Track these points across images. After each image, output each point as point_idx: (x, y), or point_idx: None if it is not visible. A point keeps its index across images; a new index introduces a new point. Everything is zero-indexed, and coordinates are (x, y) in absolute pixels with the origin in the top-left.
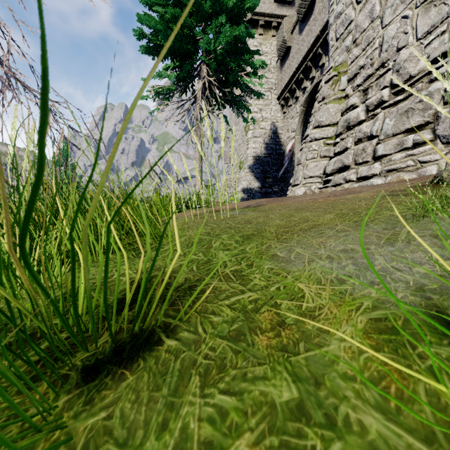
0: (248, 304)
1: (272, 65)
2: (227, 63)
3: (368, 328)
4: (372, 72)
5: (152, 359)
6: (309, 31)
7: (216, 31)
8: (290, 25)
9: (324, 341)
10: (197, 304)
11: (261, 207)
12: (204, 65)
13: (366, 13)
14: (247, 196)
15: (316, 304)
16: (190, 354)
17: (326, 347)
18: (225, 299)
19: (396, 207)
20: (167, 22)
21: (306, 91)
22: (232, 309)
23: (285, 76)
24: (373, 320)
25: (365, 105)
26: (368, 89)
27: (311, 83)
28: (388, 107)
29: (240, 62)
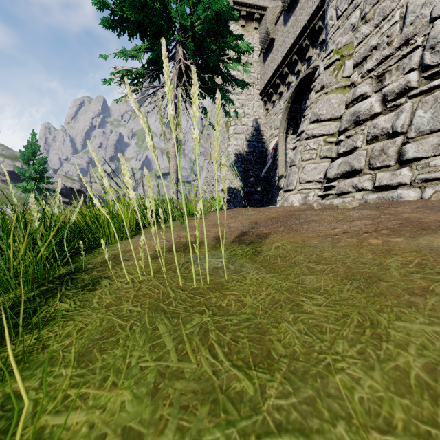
0: None
1: (254, 59)
2: (207, 45)
3: None
4: (390, 52)
5: None
6: (294, 21)
7: (194, 2)
8: (274, 16)
9: None
10: None
11: (264, 247)
12: (180, 47)
13: None
14: (229, 196)
15: None
16: None
17: None
18: None
19: None
20: None
21: (291, 86)
22: None
23: (268, 71)
24: None
25: (383, 93)
26: (383, 74)
27: (297, 77)
28: (418, 95)
29: (223, 43)
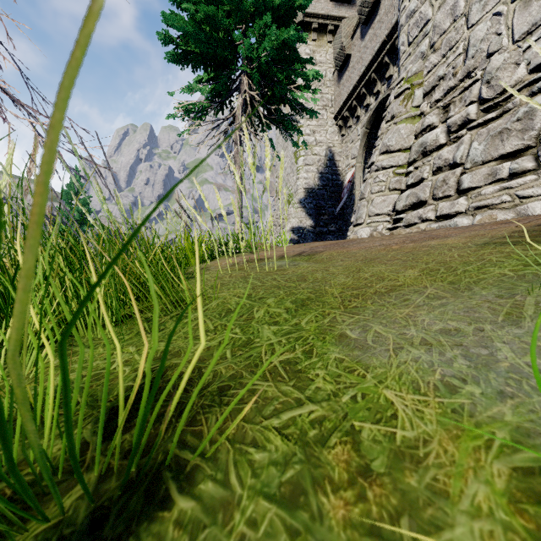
0: (309, 426)
1: (328, 78)
2: (273, 74)
3: (513, 489)
4: (454, 83)
5: (151, 540)
6: (373, 35)
7: (260, 34)
8: (350, 29)
9: (442, 514)
10: (230, 430)
11: (317, 256)
12: (245, 77)
13: (447, 10)
14: (298, 237)
15: (418, 431)
16: (216, 531)
17: (448, 530)
18: (272, 416)
19: (506, 262)
20: (199, 22)
21: (369, 109)
22: (284, 437)
23: (343, 91)
24: (518, 471)
25: (447, 125)
26: (449, 105)
27: (376, 99)
28: (476, 127)
29: (290, 72)
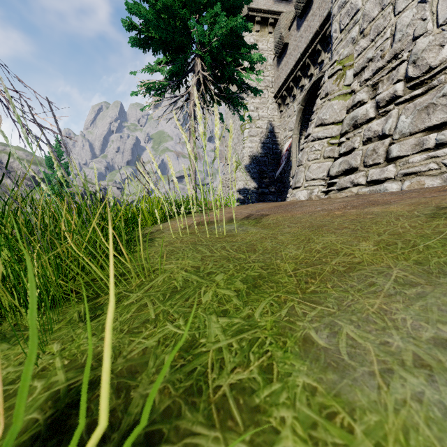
0: None
1: (269, 63)
2: (223, 57)
3: None
4: (382, 64)
5: None
6: (307, 27)
7: (211, 21)
8: (288, 21)
9: None
10: None
11: (264, 220)
12: (199, 59)
13: (376, 0)
14: (244, 197)
15: None
16: None
17: None
18: None
19: None
20: (158, 11)
21: (304, 89)
22: None
23: (282, 74)
24: None
25: (376, 100)
26: (377, 84)
27: (310, 80)
28: (403, 102)
29: (237, 56)
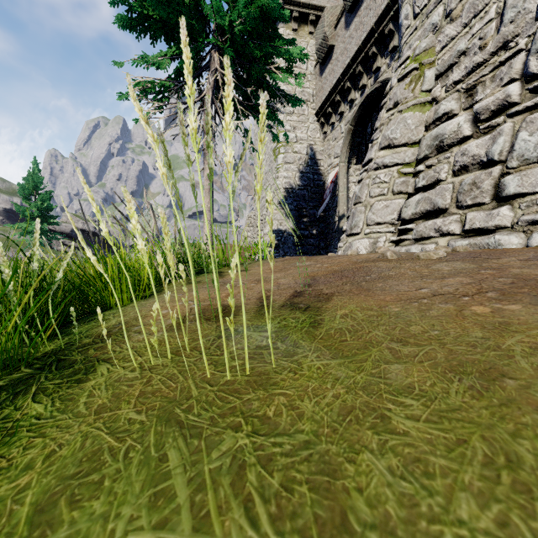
0: None
1: (309, 71)
2: (250, 51)
3: None
4: (483, 58)
5: None
6: (359, 24)
7: None
8: (333, 18)
9: None
10: None
11: (325, 315)
12: (217, 53)
13: None
14: (277, 240)
15: None
16: None
17: None
18: None
19: None
20: None
21: (354, 105)
22: None
23: (326, 85)
24: None
25: (474, 111)
26: (475, 87)
27: (362, 93)
28: (521, 112)
29: (270, 49)
